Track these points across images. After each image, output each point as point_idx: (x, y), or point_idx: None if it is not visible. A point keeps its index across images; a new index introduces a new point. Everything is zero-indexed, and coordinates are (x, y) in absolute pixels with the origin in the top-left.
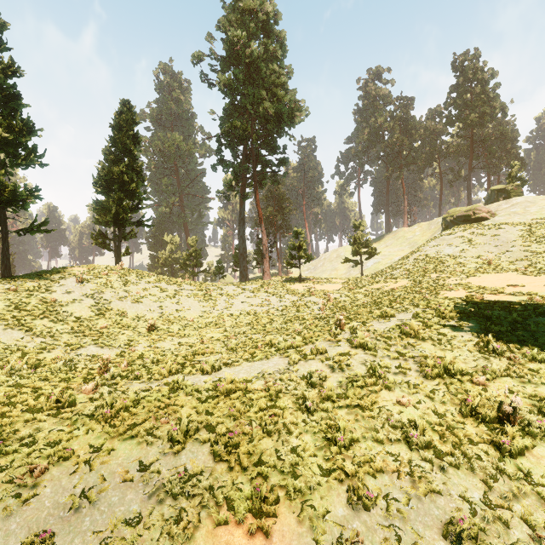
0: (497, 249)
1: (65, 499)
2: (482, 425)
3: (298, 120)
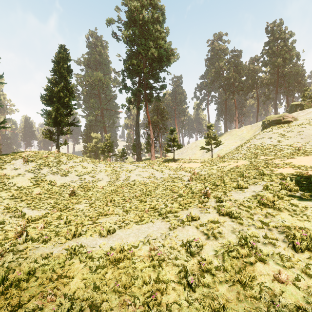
0: (302, 140)
1: None
2: None
3: (172, 61)
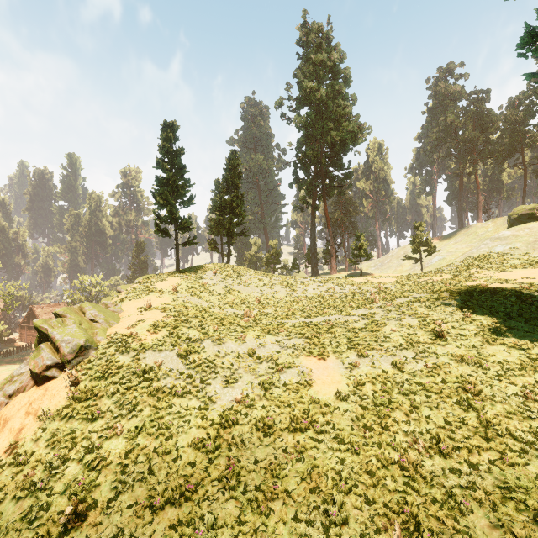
0: None
1: (254, 345)
2: (427, 338)
3: (360, 141)
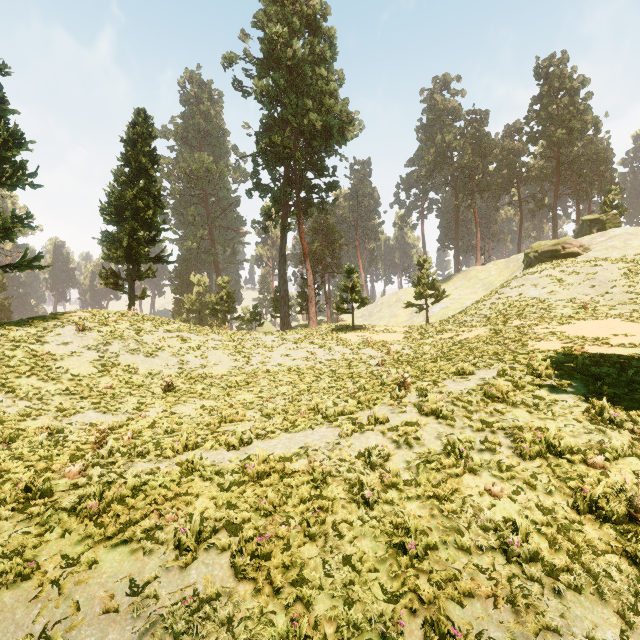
0: (594, 290)
1: None
2: (607, 526)
3: (350, 136)
